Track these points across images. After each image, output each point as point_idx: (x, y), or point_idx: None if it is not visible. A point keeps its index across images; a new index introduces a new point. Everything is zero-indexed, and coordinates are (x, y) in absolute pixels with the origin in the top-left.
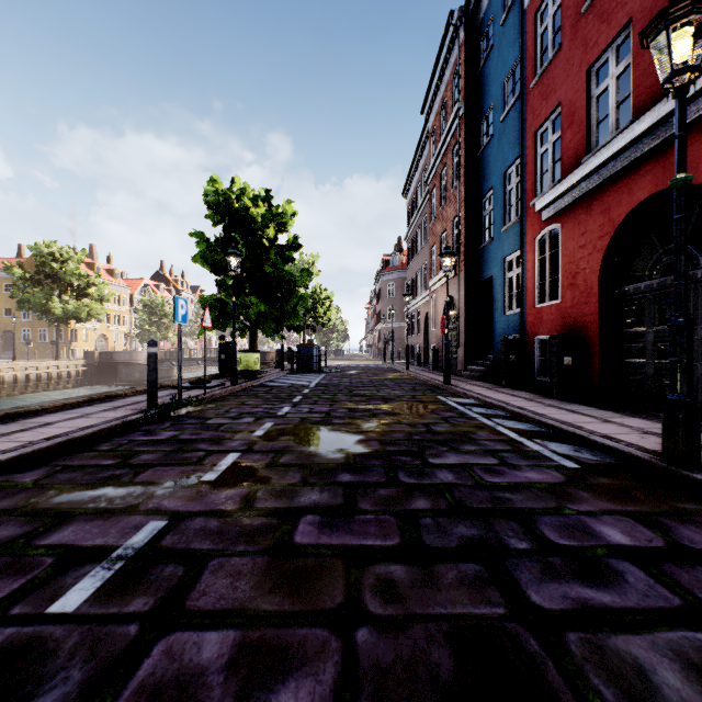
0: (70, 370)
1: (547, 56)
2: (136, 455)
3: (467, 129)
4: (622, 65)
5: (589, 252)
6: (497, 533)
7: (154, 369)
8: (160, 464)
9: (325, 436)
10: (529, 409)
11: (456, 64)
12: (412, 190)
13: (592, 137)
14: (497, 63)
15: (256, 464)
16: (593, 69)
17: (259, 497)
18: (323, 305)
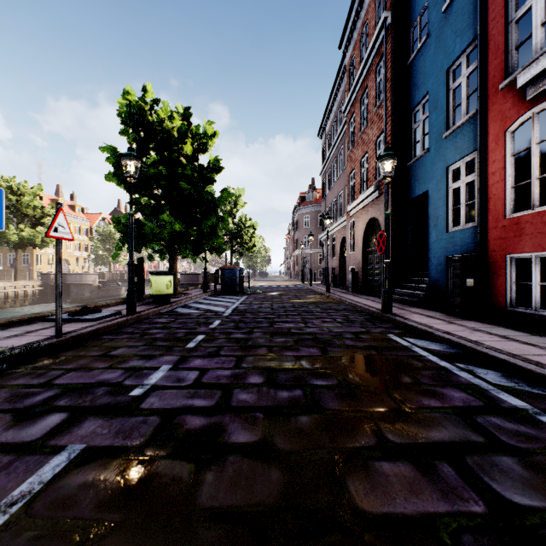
0: (27, 289)
1: None
2: None
3: (395, 40)
4: None
5: None
6: None
7: None
8: None
9: None
10: None
11: None
12: (328, 129)
13: None
14: None
15: None
16: None
17: None
18: (247, 232)
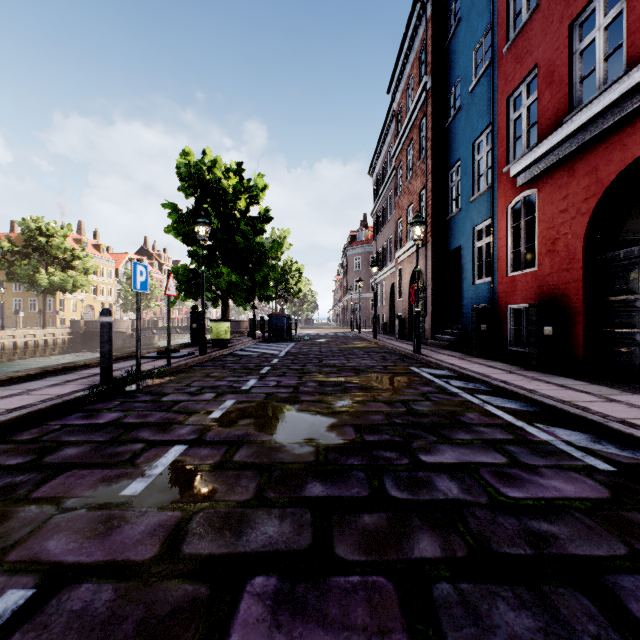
0: (56, 338)
1: (519, 22)
2: (57, 449)
3: (434, 103)
4: (612, 13)
5: (572, 216)
6: (568, 626)
7: (107, 339)
8: (80, 464)
9: (291, 418)
10: (514, 384)
11: (423, 40)
12: (378, 168)
13: (575, 95)
14: (465, 34)
15: (201, 464)
16: (576, 23)
17: (192, 530)
18: (293, 277)
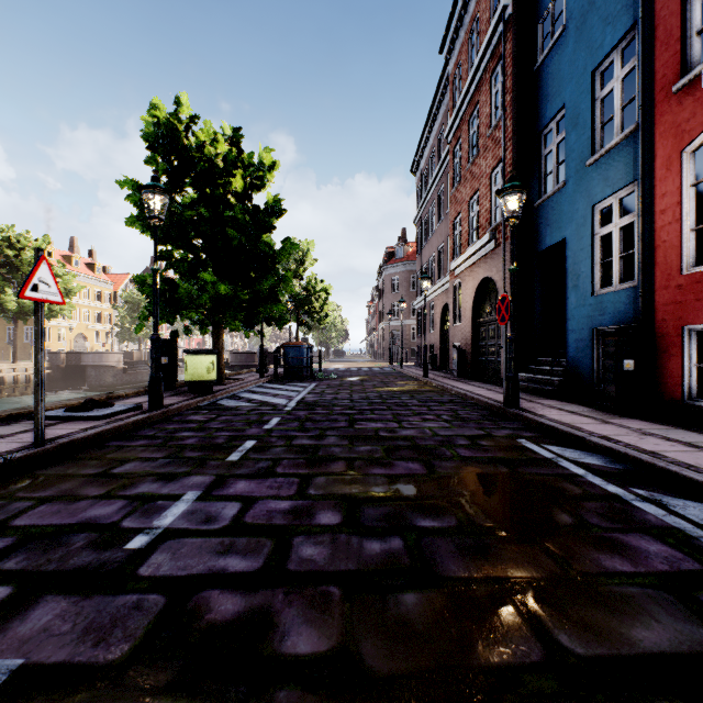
0: (29, 373)
1: None
2: None
3: (517, 36)
4: None
5: None
6: None
7: None
8: None
9: None
10: None
11: None
12: (424, 162)
13: None
14: None
15: None
16: None
17: None
18: (318, 298)
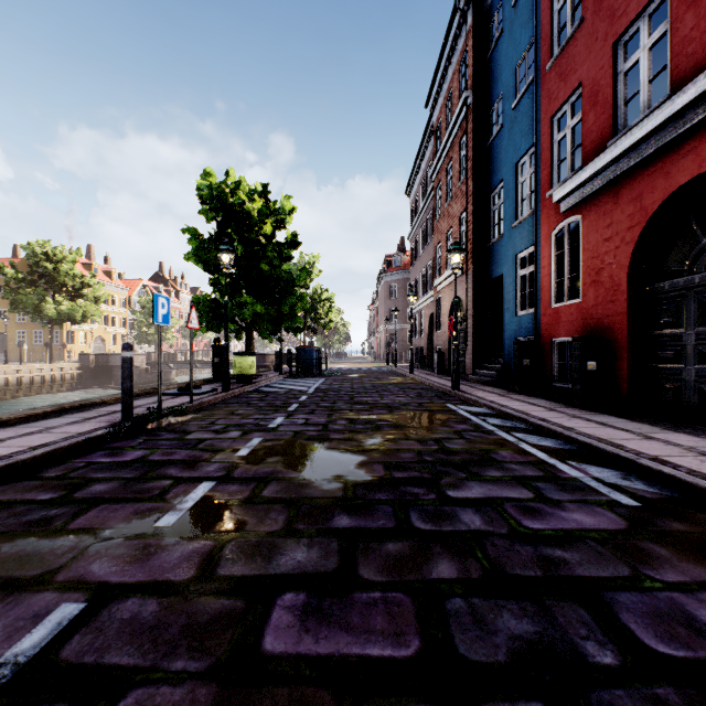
0: (64, 373)
1: (564, 36)
2: (86, 485)
3: (475, 120)
4: (656, 34)
5: (616, 245)
6: (562, 630)
7: (128, 375)
8: (111, 499)
9: (320, 456)
10: (553, 421)
11: (463, 51)
12: (416, 187)
13: (620, 118)
14: (508, 47)
15: (231, 499)
16: (621, 42)
17: (225, 556)
18: (323, 306)
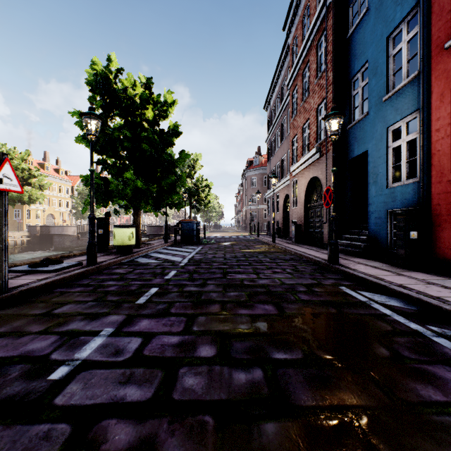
0: (16, 239)
1: None
2: None
3: (335, 16)
4: None
5: None
6: None
7: None
8: None
9: None
10: None
11: None
12: (272, 102)
13: None
14: None
15: None
16: None
17: None
18: (204, 191)
